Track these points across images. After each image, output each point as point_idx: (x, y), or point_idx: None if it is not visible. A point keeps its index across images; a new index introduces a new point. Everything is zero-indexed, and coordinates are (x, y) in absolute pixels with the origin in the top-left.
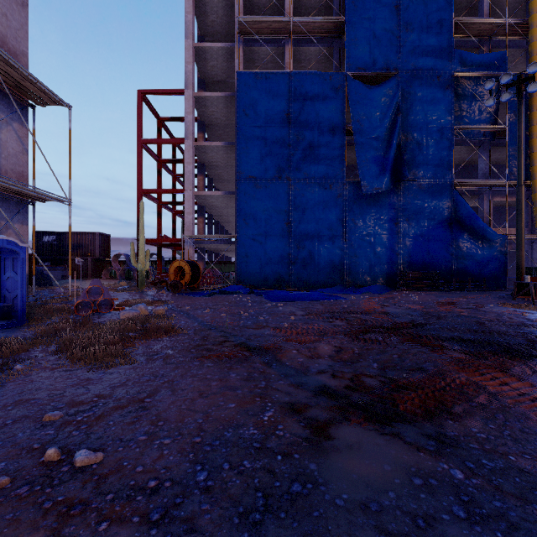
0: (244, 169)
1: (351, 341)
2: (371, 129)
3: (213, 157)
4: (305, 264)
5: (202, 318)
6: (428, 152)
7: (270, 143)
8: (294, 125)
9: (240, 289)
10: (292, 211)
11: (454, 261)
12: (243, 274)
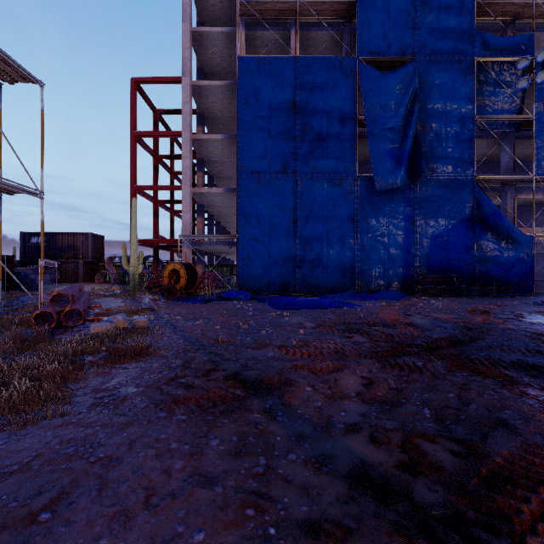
0: (246, 163)
1: (382, 367)
2: (385, 119)
3: (213, 152)
4: (313, 267)
5: (191, 332)
6: (447, 144)
7: (274, 134)
8: (301, 115)
9: (241, 294)
10: (298, 209)
11: (476, 263)
12: (245, 278)
